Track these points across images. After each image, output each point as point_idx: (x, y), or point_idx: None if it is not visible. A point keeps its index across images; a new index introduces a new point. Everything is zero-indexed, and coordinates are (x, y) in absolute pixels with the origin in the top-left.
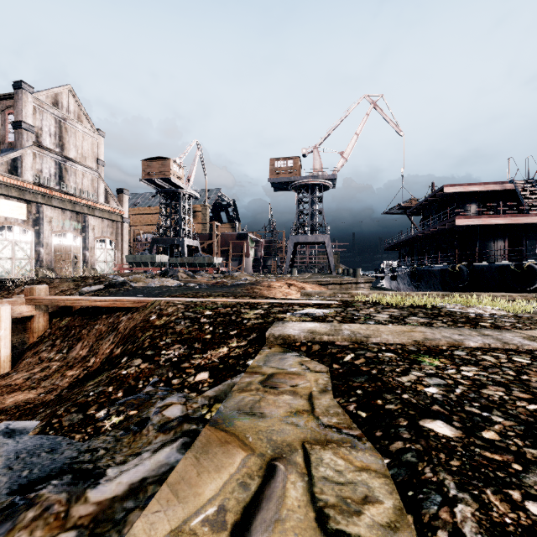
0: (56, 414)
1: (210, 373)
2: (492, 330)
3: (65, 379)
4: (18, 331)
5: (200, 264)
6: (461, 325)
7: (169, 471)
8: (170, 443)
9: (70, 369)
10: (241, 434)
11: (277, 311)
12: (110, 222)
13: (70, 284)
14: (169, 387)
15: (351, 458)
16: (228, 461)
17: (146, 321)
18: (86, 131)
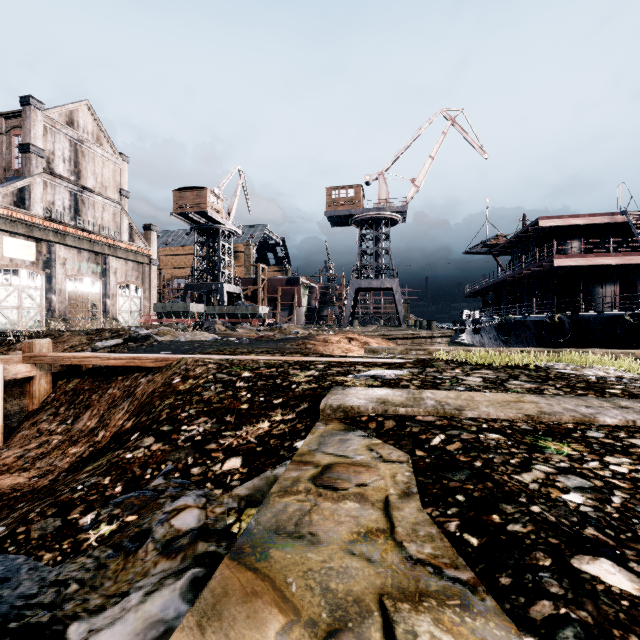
0: (26, 519)
1: (243, 460)
2: (629, 399)
3: (65, 458)
4: (13, 396)
5: (243, 315)
6: (582, 393)
7: (161, 638)
8: (172, 579)
9: (74, 445)
10: (279, 576)
11: (335, 373)
12: (135, 265)
13: (82, 337)
14: (187, 479)
15: (466, 633)
16: (254, 636)
17: (167, 385)
18: (107, 155)
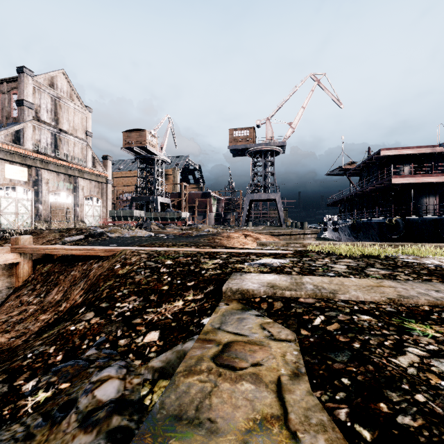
0: None
1: (160, 333)
2: None
3: (36, 323)
4: (4, 276)
5: (171, 218)
6: (427, 278)
7: None
8: None
9: (44, 313)
10: None
11: (235, 261)
12: (96, 183)
13: (56, 234)
14: (114, 349)
15: None
16: None
17: (110, 270)
18: (77, 108)
